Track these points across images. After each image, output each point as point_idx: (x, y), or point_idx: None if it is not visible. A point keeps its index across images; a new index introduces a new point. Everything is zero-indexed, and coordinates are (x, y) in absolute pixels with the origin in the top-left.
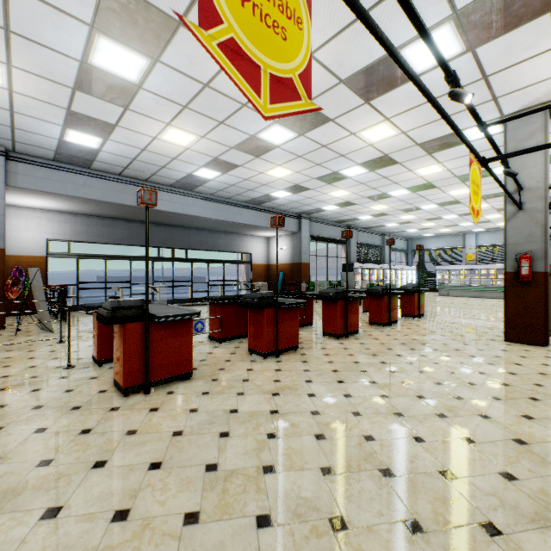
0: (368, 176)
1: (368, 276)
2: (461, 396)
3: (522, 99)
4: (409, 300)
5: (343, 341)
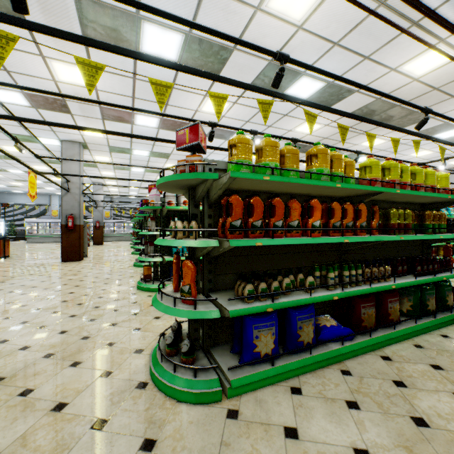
0: None
1: None
2: (25, 284)
3: (68, 137)
4: None
5: None
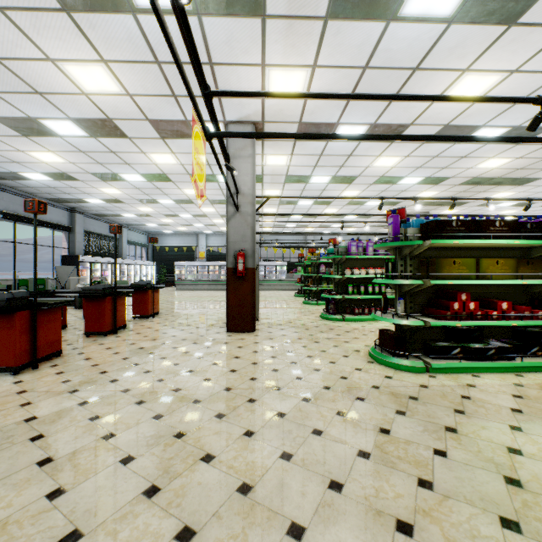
0: (90, 144)
1: (101, 272)
2: (183, 430)
3: (239, 109)
4: (142, 298)
5: (24, 376)
